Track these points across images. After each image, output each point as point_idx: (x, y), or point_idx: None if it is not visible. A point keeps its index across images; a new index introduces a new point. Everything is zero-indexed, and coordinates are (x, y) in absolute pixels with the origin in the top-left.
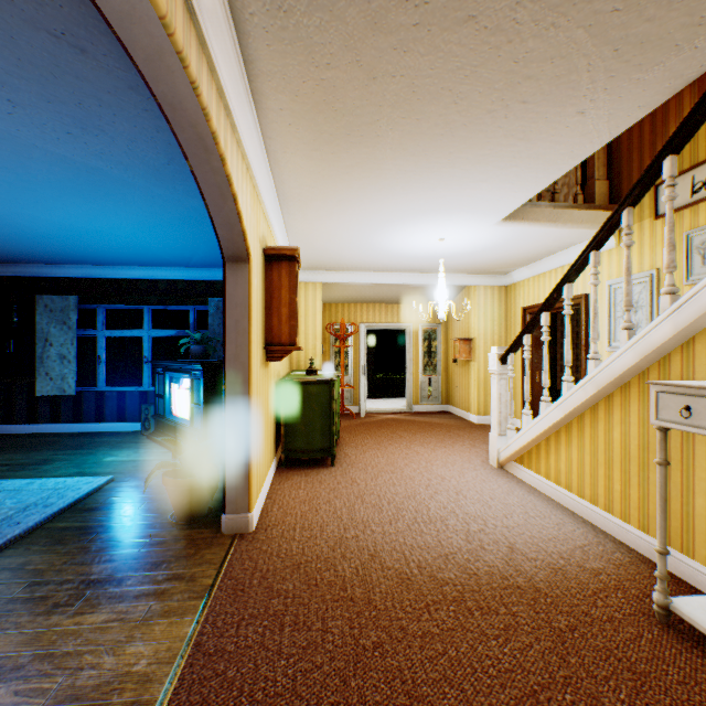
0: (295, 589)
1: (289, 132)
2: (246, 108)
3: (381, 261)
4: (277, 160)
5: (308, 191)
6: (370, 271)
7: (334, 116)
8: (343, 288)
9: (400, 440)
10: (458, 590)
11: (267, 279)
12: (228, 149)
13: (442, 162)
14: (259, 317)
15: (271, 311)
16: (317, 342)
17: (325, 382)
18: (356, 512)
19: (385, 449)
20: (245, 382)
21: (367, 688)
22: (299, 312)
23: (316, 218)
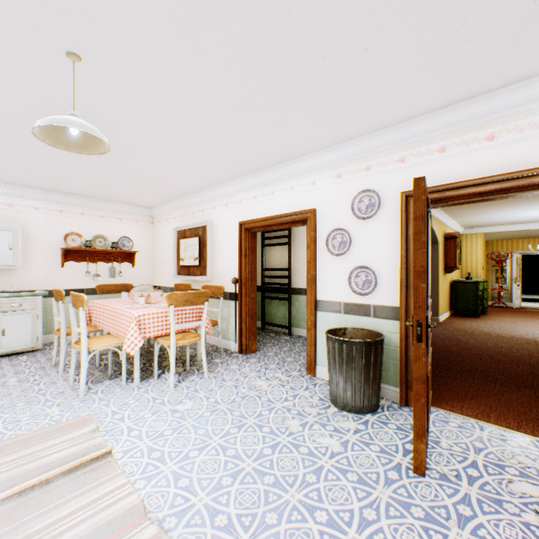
0: (450, 329)
1: (450, 209)
2: (436, 211)
3: (517, 221)
4: (447, 212)
5: (460, 214)
6: (514, 224)
7: (463, 206)
8: (498, 233)
9: (529, 317)
10: (503, 336)
11: (444, 245)
12: (432, 223)
13: (514, 203)
14: (441, 259)
15: (446, 256)
16: (477, 264)
17: (473, 282)
18: (479, 325)
19: (513, 318)
20: (436, 279)
21: (463, 336)
22: (466, 249)
23: (467, 217)
